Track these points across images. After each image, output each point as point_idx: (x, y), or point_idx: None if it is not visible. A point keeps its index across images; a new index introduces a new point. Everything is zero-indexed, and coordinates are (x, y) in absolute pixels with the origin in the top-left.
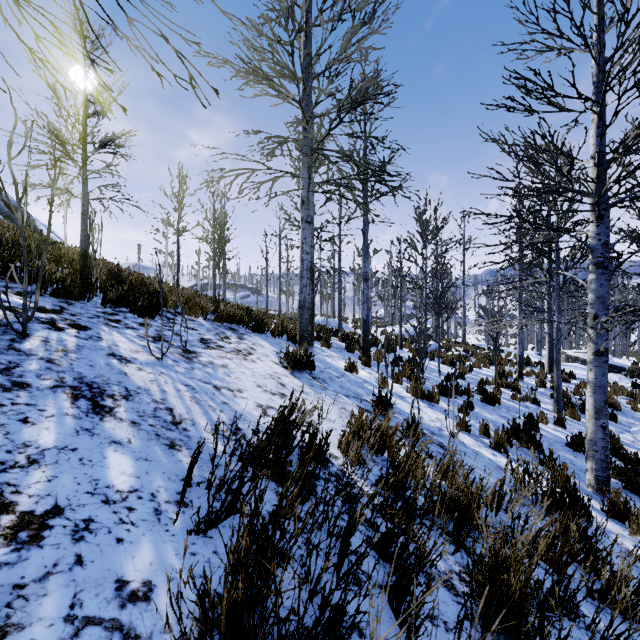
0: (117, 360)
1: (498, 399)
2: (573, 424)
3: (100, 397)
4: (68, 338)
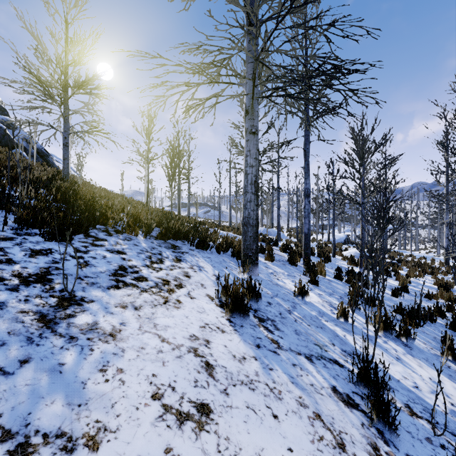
0: None
1: None
2: None
3: None
4: None
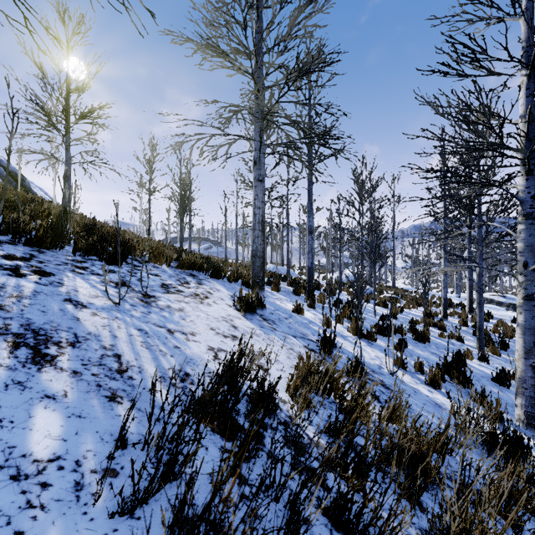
0: (72, 305)
1: (428, 337)
2: (494, 359)
3: (44, 345)
4: (26, 284)
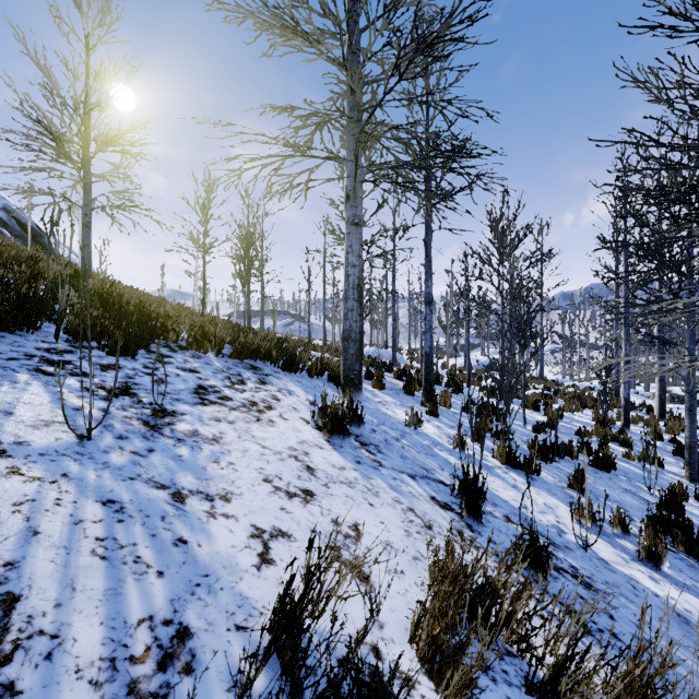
0: None
1: (612, 462)
2: None
3: None
4: None
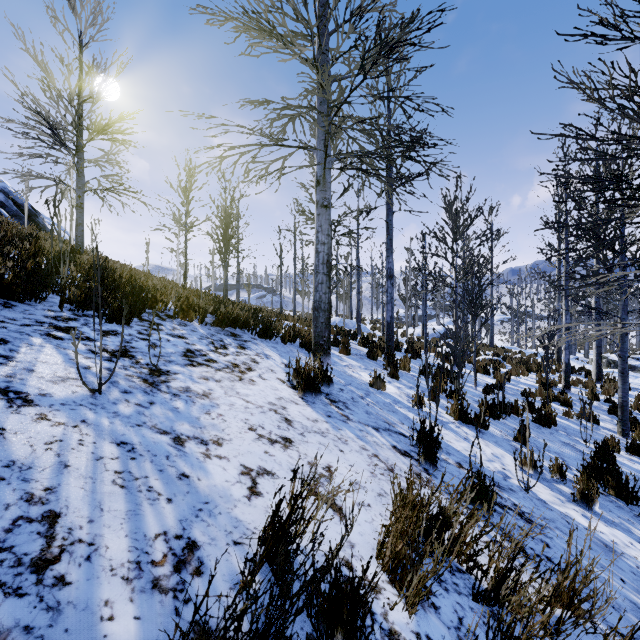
0: (4, 402)
1: (553, 419)
2: None
3: None
4: None
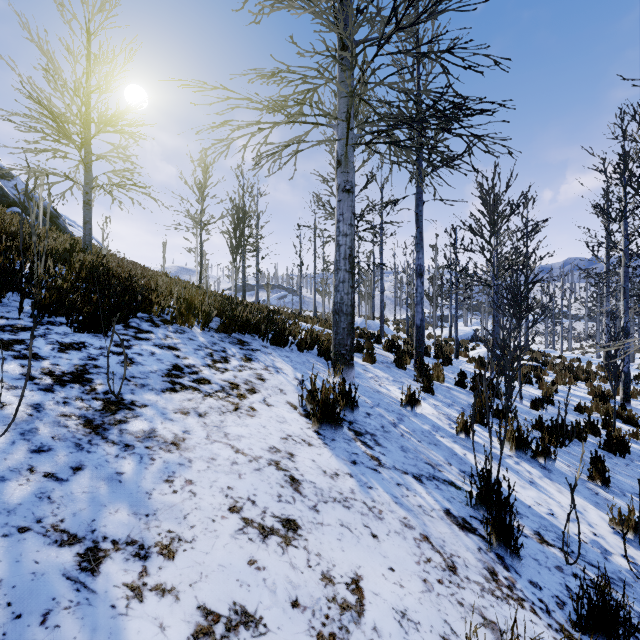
0: None
1: (625, 444)
2: None
3: None
4: None
